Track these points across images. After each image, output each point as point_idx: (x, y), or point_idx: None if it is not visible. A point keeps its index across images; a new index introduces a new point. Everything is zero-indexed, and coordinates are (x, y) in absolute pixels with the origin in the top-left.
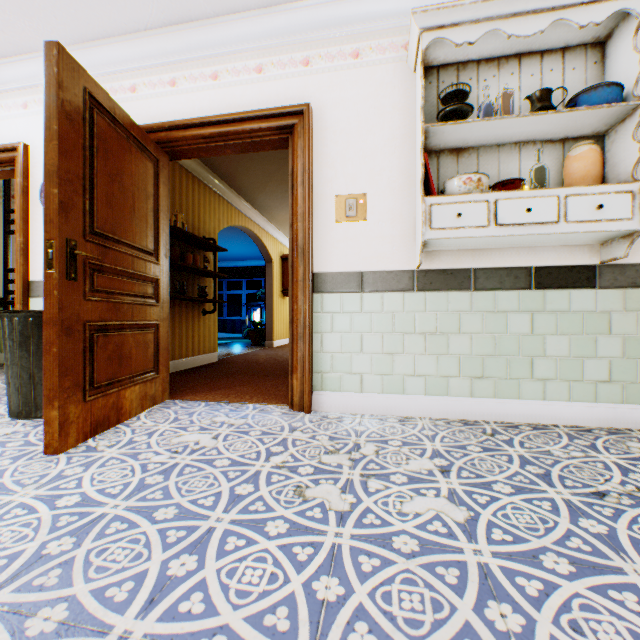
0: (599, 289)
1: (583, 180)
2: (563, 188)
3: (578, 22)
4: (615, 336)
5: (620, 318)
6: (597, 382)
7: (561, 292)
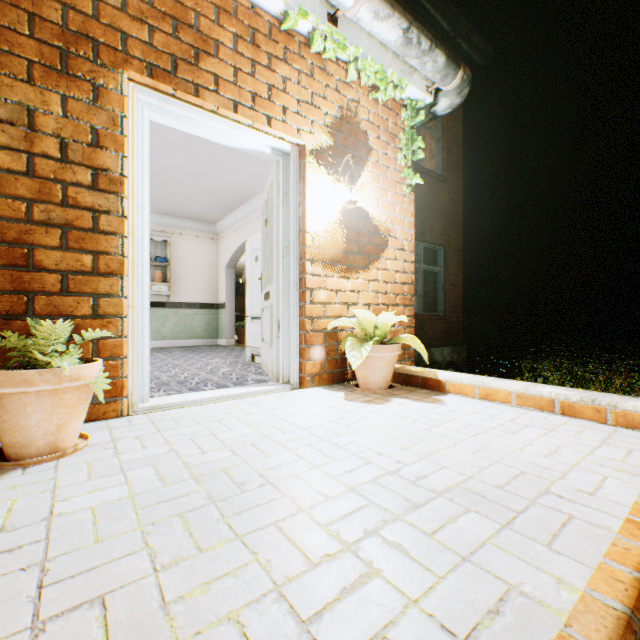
0: (167, 308)
1: (159, 280)
2: (152, 282)
3: (156, 240)
4: (171, 321)
5: (173, 317)
6: (167, 334)
7: (157, 309)
